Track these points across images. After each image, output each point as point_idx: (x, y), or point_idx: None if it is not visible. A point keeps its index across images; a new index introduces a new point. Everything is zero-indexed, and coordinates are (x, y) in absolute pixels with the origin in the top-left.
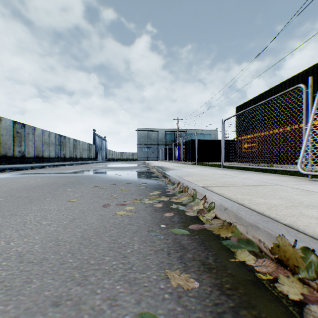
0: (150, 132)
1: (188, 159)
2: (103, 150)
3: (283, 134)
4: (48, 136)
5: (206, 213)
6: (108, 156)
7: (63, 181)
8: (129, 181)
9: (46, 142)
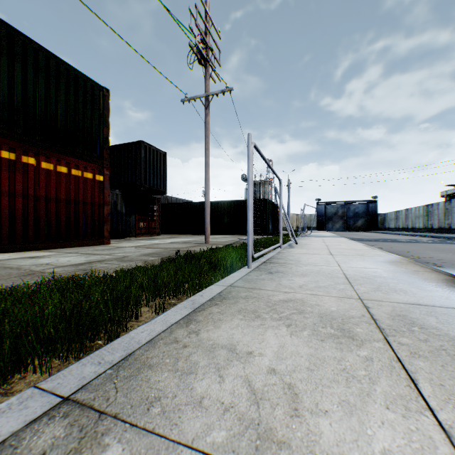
0: None
1: None
2: None
3: None
4: None
5: None
6: None
7: None
8: None
9: None
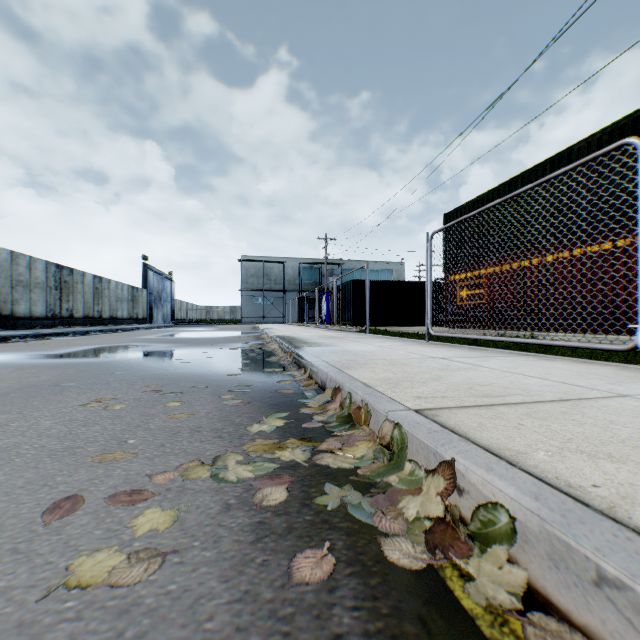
0: (269, 265)
1: (347, 321)
2: (167, 301)
3: (540, 270)
4: (29, 268)
5: (471, 552)
6: (178, 314)
7: (11, 384)
8: (203, 380)
9: (23, 282)
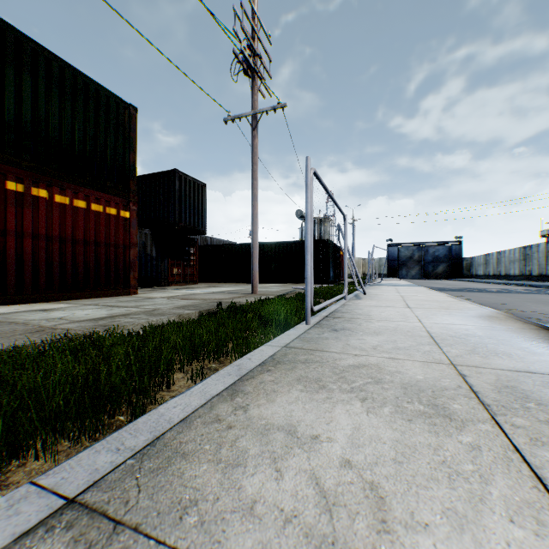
0: None
1: None
2: None
3: None
4: None
5: None
6: None
7: None
8: None
9: None
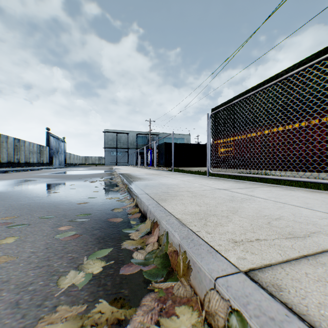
0: (120, 135)
1: (161, 164)
2: (61, 153)
3: (261, 138)
4: None
5: None
6: (68, 160)
7: None
8: (55, 209)
9: None
